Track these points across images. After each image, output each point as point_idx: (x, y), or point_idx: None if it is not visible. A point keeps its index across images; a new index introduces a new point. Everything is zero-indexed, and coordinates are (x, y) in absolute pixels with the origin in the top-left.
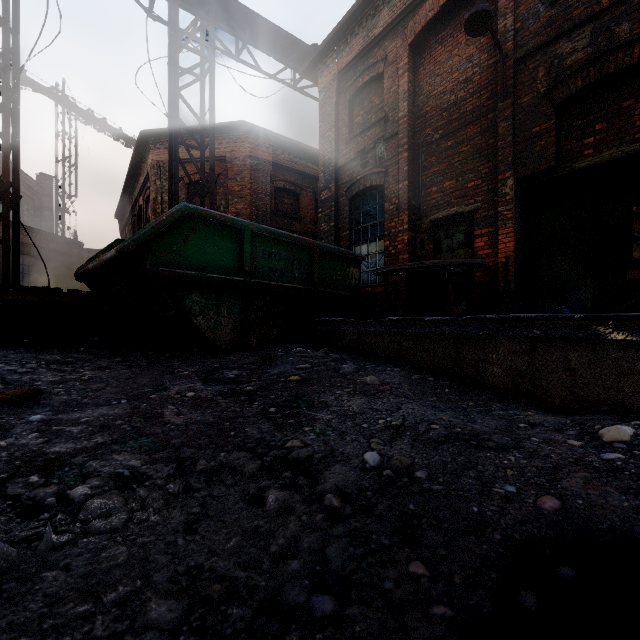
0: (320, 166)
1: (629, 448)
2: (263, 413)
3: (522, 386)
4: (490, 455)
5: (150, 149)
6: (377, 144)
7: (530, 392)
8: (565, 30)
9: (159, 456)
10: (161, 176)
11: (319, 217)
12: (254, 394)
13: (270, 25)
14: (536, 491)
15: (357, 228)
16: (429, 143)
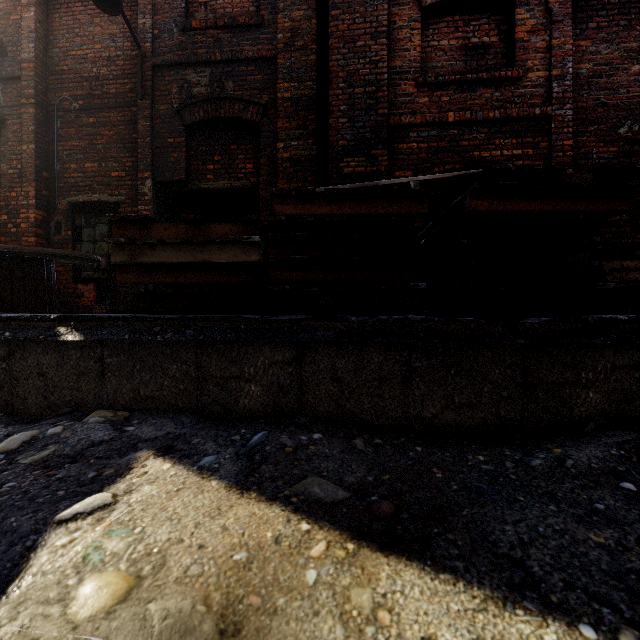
0: None
1: (4, 458)
2: None
3: (1, 398)
4: None
5: None
6: None
7: (9, 404)
8: (192, 61)
9: None
10: None
11: None
12: None
13: None
14: None
15: None
16: (67, 109)
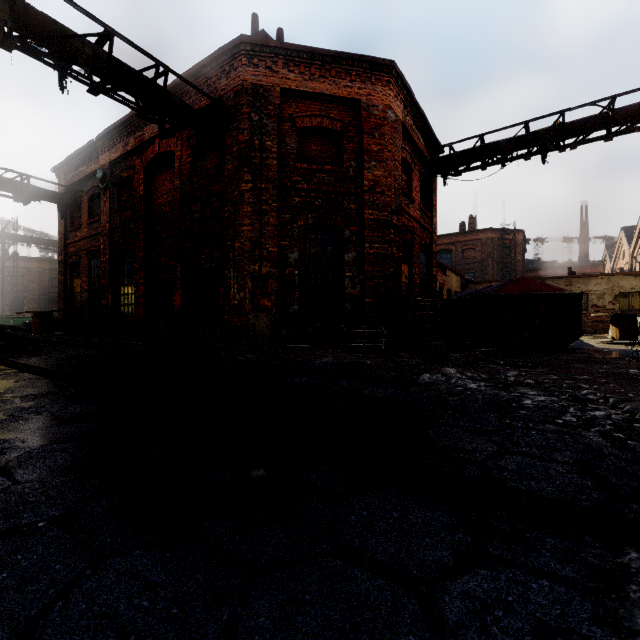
0: None
1: None
2: None
3: None
4: None
5: None
6: None
7: None
8: None
9: None
10: None
11: None
12: None
13: (40, 239)
14: None
15: None
16: None
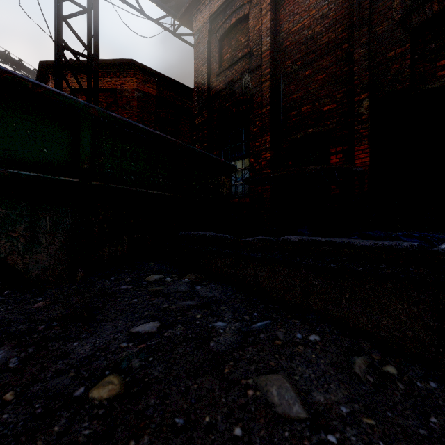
0: (195, 96)
1: None
2: None
3: None
4: None
5: (49, 79)
6: (243, 75)
7: None
8: None
9: None
10: None
11: (194, 139)
12: None
13: None
14: None
15: (226, 148)
16: (288, 73)
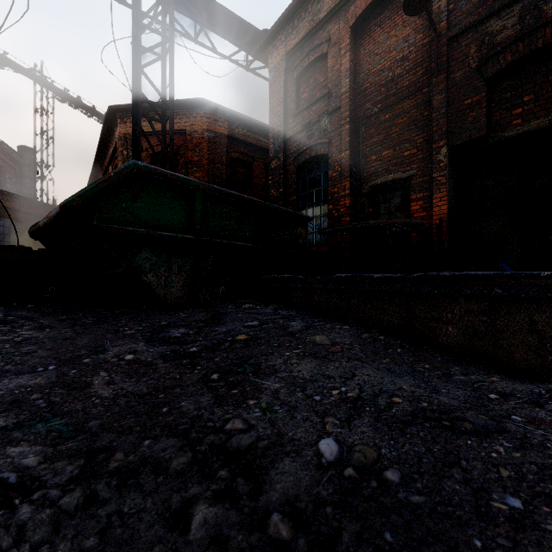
0: (270, 138)
1: None
2: (204, 381)
3: (480, 347)
4: (471, 443)
5: (118, 123)
6: (321, 117)
7: (489, 354)
8: (495, 9)
9: (67, 447)
10: (127, 147)
11: (269, 184)
12: (198, 356)
13: (225, 11)
14: (549, 507)
15: (303, 194)
16: (369, 116)
